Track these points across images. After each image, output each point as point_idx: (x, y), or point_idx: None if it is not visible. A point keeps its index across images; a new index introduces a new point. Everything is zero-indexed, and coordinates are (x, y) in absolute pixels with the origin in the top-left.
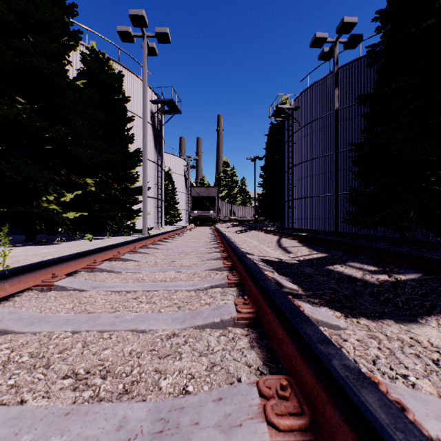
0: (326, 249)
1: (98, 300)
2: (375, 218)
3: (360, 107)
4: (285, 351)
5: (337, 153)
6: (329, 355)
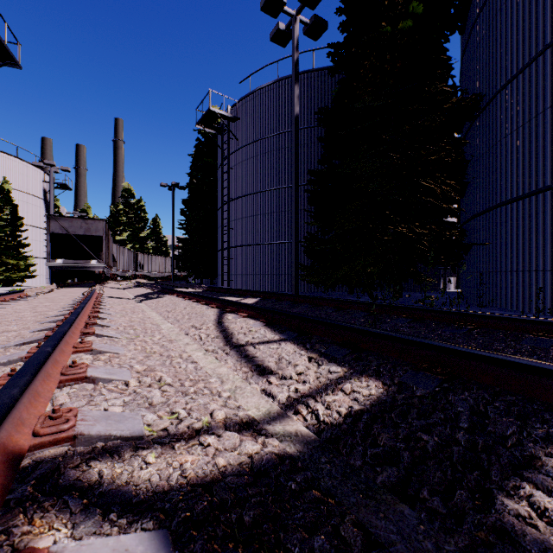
0: (353, 352)
1: None
2: (339, 275)
3: (313, 133)
4: None
5: (297, 179)
6: None
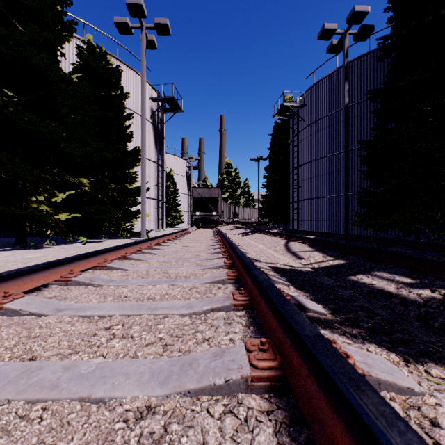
0: (342, 254)
1: (54, 333)
2: (387, 220)
3: (369, 104)
4: None
5: (347, 151)
6: None
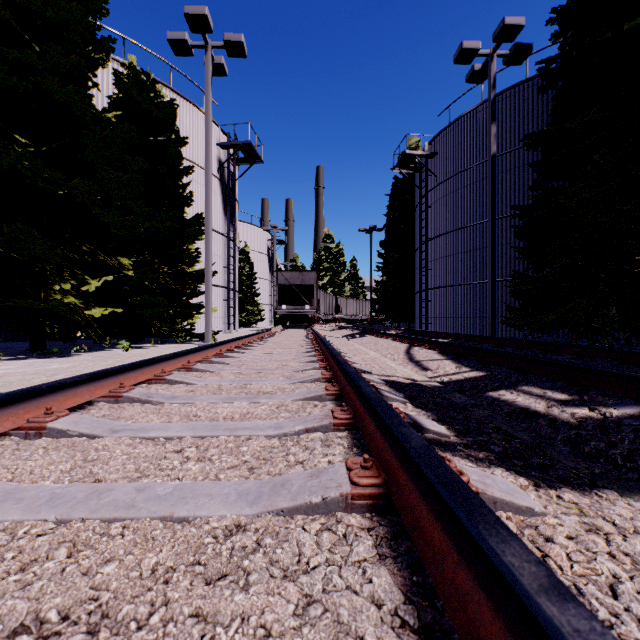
0: (482, 364)
1: (115, 455)
2: (550, 317)
3: (526, 153)
4: (451, 582)
5: (494, 220)
6: (577, 639)
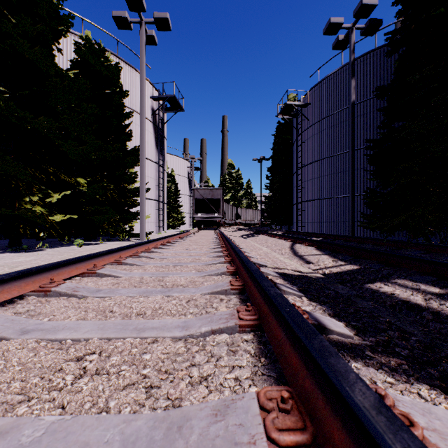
0: (354, 258)
1: (9, 366)
2: (395, 222)
3: (375, 102)
4: None
5: (353, 150)
6: None
